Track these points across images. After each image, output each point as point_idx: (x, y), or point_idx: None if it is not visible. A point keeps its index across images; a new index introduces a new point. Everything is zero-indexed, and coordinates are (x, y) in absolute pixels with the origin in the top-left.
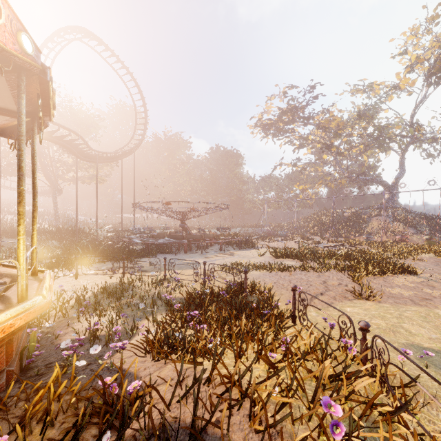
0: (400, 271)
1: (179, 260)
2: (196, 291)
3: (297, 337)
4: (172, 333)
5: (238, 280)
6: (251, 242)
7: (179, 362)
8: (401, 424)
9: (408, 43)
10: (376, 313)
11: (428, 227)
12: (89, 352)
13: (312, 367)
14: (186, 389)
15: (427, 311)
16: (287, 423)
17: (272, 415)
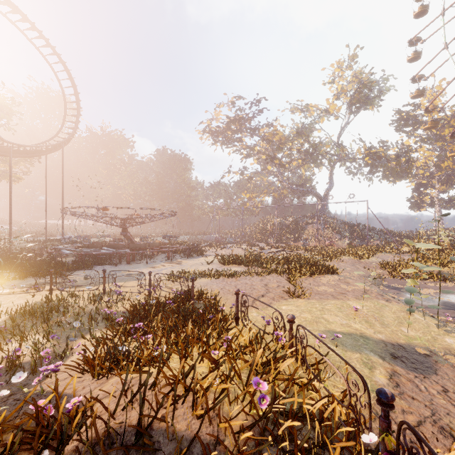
0: (326, 271)
1: (120, 271)
2: (141, 303)
3: (238, 336)
4: (114, 347)
5: (185, 288)
6: (199, 250)
7: (123, 373)
8: (312, 390)
9: (336, 74)
10: (305, 309)
11: (349, 233)
12: (9, 383)
13: (249, 359)
14: (131, 395)
15: (342, 303)
16: (225, 406)
17: (213, 402)
